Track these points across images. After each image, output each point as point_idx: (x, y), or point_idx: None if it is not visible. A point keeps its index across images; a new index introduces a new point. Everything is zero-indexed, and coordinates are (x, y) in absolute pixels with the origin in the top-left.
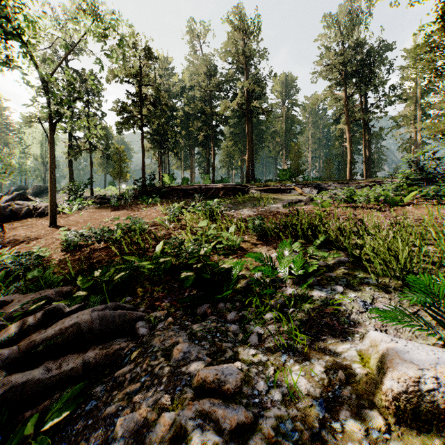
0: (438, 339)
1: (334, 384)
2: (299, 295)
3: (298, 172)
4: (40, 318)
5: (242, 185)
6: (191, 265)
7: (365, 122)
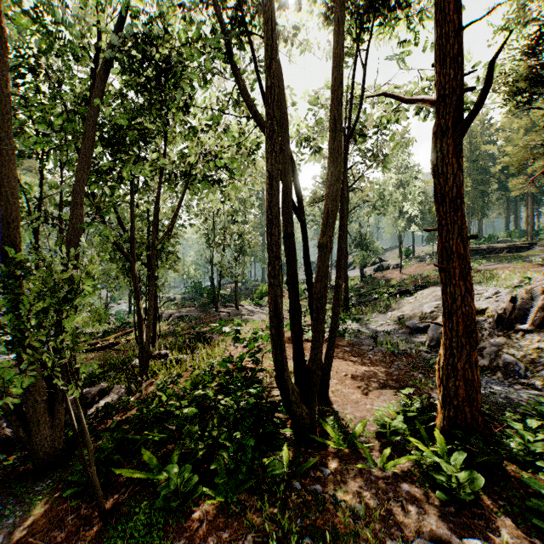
0: None
1: None
2: None
3: None
4: (414, 285)
5: (527, 243)
6: None
7: None
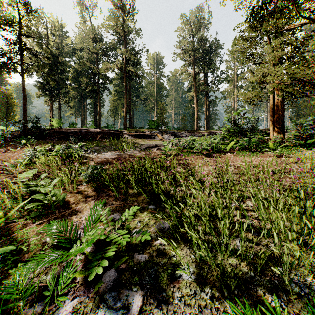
0: None
1: None
2: None
3: (163, 123)
4: None
5: (117, 130)
6: None
7: (206, 92)
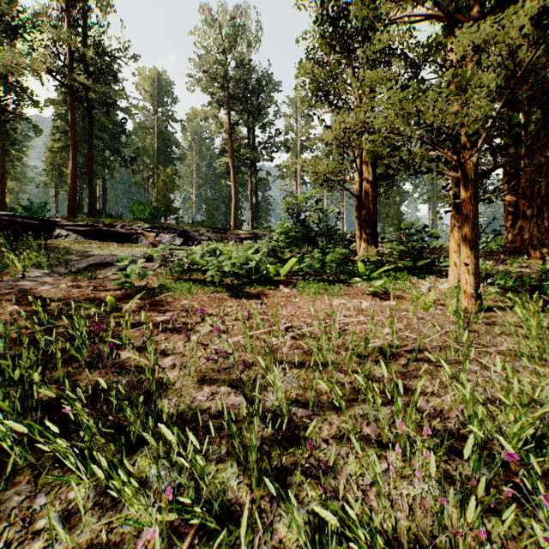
0: None
1: None
2: None
3: (170, 211)
4: None
5: (37, 218)
6: None
7: (251, 161)
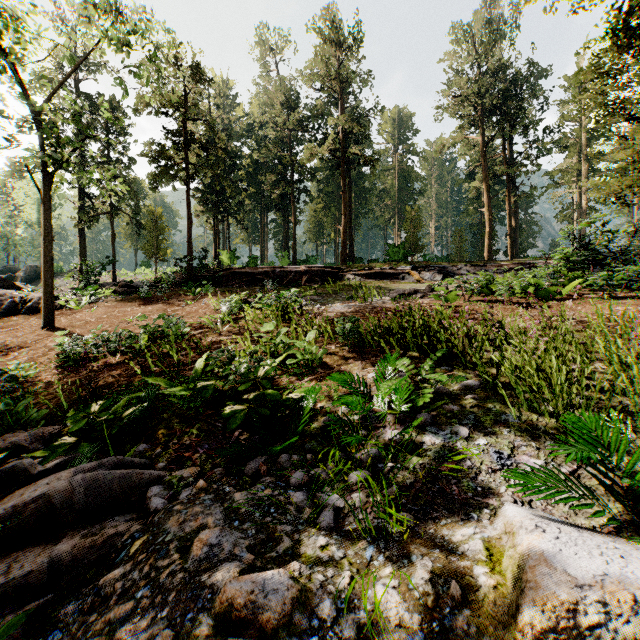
0: (608, 521)
1: (443, 605)
2: (403, 442)
3: (416, 249)
4: None
5: (334, 267)
6: (243, 393)
7: (510, 179)
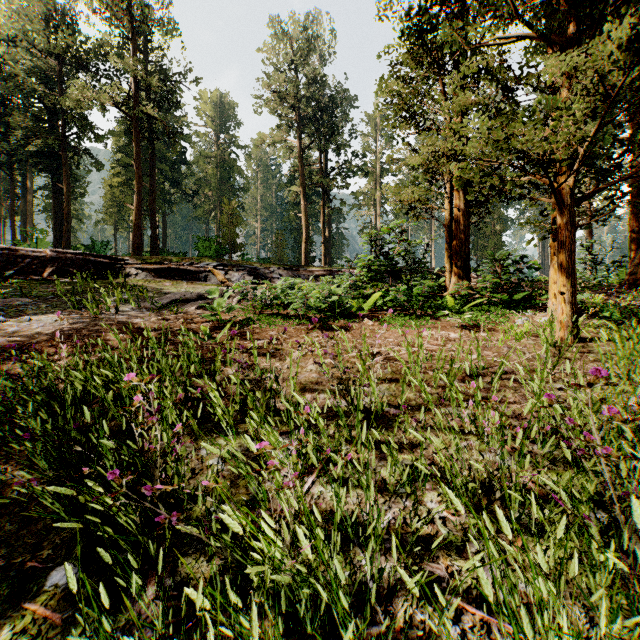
0: None
1: None
2: None
3: (235, 247)
4: None
5: (108, 256)
6: None
7: (324, 189)
